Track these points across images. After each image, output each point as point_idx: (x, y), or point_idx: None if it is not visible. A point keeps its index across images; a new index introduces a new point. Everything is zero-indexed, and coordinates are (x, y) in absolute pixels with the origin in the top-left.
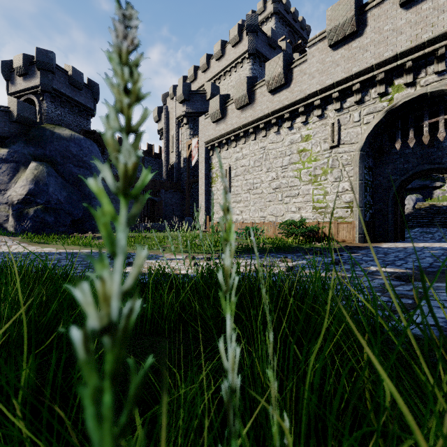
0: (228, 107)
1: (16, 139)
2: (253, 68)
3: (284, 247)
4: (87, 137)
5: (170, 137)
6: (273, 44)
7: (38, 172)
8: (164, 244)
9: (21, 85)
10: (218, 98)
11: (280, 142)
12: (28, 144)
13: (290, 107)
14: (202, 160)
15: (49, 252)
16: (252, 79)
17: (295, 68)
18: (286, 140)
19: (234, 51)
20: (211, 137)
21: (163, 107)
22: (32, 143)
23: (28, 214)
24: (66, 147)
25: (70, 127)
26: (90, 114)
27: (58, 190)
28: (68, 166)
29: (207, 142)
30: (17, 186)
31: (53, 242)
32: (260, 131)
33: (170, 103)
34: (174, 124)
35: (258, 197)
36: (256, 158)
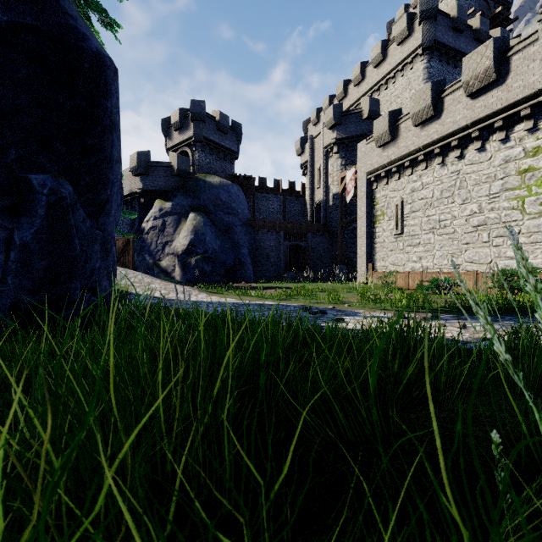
0: (400, 126)
1: (176, 192)
2: (429, 66)
3: (520, 308)
4: (232, 182)
5: (316, 170)
6: (459, 26)
7: (196, 222)
8: (342, 298)
9: (177, 139)
10: (386, 116)
11: (485, 161)
12: (186, 195)
13: (505, 111)
14: (363, 195)
15: (237, 303)
16: (438, 83)
17: (515, 56)
18: (495, 157)
19: (400, 50)
20: (376, 166)
21: (306, 137)
22: (189, 194)
23: (190, 264)
24: (217, 194)
25: (217, 174)
26: (234, 157)
27: (213, 239)
28: (219, 214)
29: (369, 172)
30: (181, 237)
31: (222, 291)
32: (451, 150)
33: (312, 131)
34: (321, 155)
35: (448, 238)
36: (444, 186)
